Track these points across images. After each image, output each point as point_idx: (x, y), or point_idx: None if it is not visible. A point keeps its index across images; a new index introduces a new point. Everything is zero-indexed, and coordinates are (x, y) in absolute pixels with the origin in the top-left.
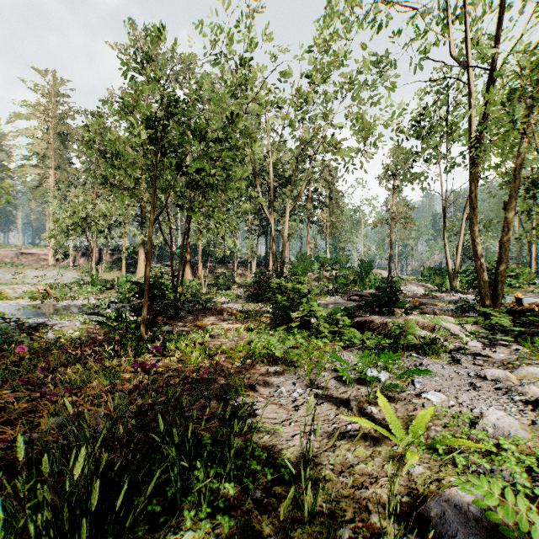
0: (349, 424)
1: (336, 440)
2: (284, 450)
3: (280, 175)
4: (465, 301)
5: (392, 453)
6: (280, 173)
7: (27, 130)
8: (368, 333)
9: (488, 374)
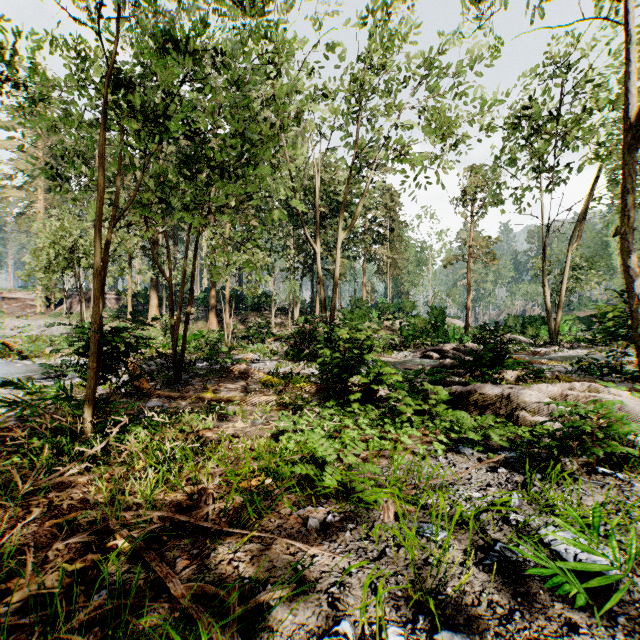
0: None
1: None
2: None
3: (330, 199)
4: (593, 359)
5: None
6: (329, 196)
7: (8, 142)
8: (490, 418)
9: None
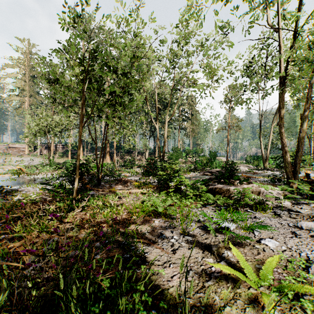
0: (213, 267)
1: (204, 281)
2: (165, 291)
3: (162, 101)
4: (274, 176)
5: (250, 295)
6: (162, 100)
7: (12, 74)
8: (218, 196)
9: (303, 225)
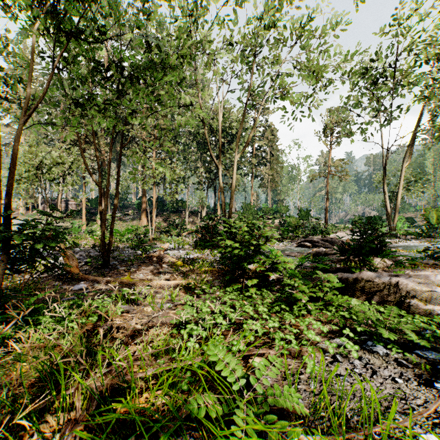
0: None
1: None
2: None
3: (227, 133)
4: (438, 248)
5: None
6: (227, 130)
7: None
8: (396, 311)
9: None
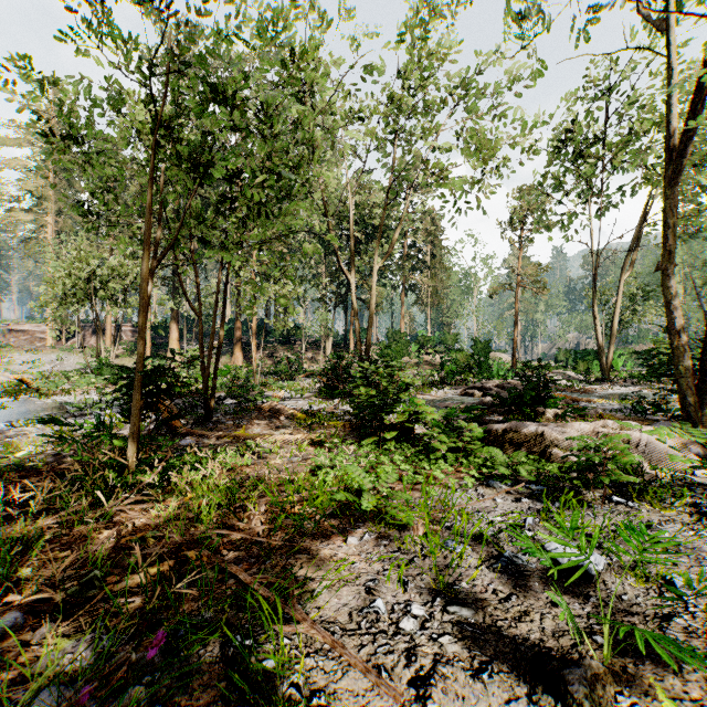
0: None
1: None
2: None
3: (365, 223)
4: (640, 397)
5: None
6: (364, 220)
7: (16, 161)
8: (520, 453)
9: None
